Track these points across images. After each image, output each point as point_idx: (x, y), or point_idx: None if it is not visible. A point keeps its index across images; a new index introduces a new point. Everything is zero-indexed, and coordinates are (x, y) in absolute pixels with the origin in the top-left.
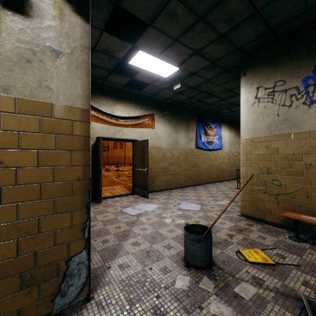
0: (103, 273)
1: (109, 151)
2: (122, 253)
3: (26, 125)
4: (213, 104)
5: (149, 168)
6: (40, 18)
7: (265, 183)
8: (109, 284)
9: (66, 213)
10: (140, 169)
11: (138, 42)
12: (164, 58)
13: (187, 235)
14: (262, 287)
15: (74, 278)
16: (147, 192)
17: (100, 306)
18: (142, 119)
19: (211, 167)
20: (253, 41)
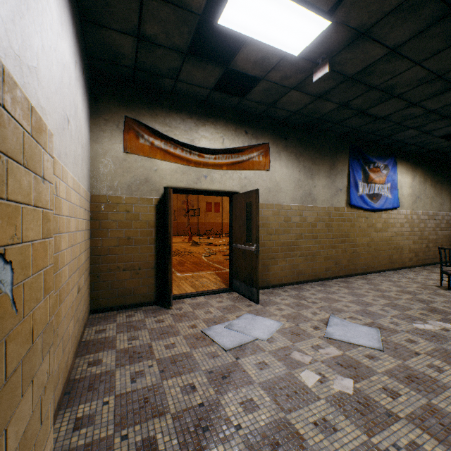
0: None
1: (200, 216)
2: None
3: None
4: (387, 118)
5: (260, 244)
6: None
7: None
8: None
9: None
10: (243, 245)
11: None
12: None
13: None
14: None
15: None
16: (257, 291)
17: None
18: (247, 154)
19: (376, 243)
20: None
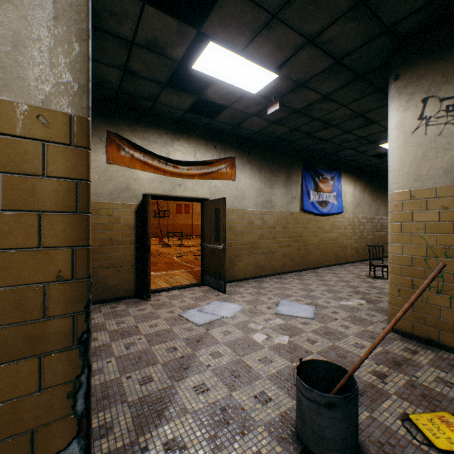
0: None
1: (170, 218)
2: (173, 411)
3: None
4: (329, 140)
5: (227, 244)
6: None
7: (441, 274)
8: None
9: (26, 361)
10: (212, 245)
11: (206, 24)
12: (253, 54)
13: (305, 389)
14: None
15: None
16: (224, 283)
17: None
18: (216, 166)
19: (324, 242)
20: (418, 10)
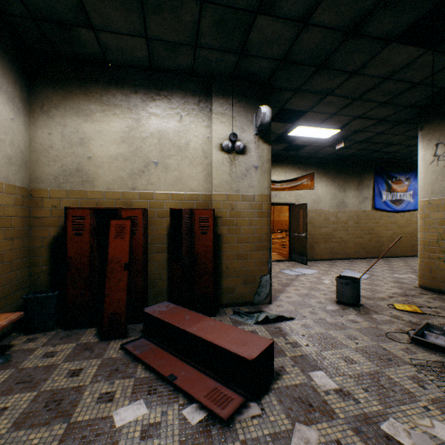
0: (275, 297)
1: None
2: (286, 292)
3: (244, 206)
4: (396, 152)
5: (308, 234)
6: (249, 152)
7: None
8: (280, 301)
9: (260, 252)
10: (297, 234)
11: (297, 122)
12: (323, 126)
13: (338, 280)
14: (397, 319)
15: (264, 288)
16: (306, 258)
17: (278, 306)
18: (299, 181)
19: (398, 235)
20: (424, 98)
